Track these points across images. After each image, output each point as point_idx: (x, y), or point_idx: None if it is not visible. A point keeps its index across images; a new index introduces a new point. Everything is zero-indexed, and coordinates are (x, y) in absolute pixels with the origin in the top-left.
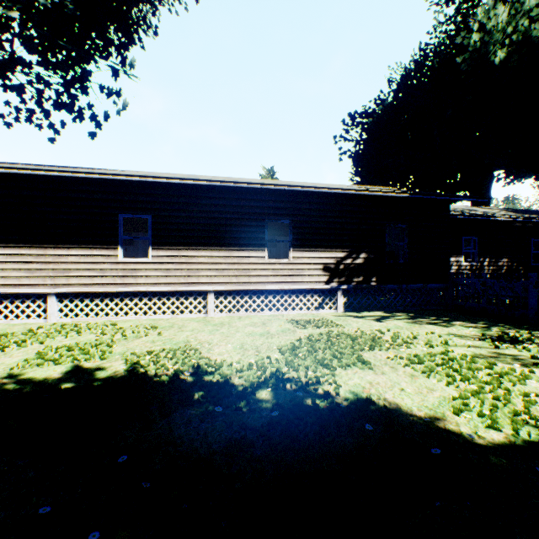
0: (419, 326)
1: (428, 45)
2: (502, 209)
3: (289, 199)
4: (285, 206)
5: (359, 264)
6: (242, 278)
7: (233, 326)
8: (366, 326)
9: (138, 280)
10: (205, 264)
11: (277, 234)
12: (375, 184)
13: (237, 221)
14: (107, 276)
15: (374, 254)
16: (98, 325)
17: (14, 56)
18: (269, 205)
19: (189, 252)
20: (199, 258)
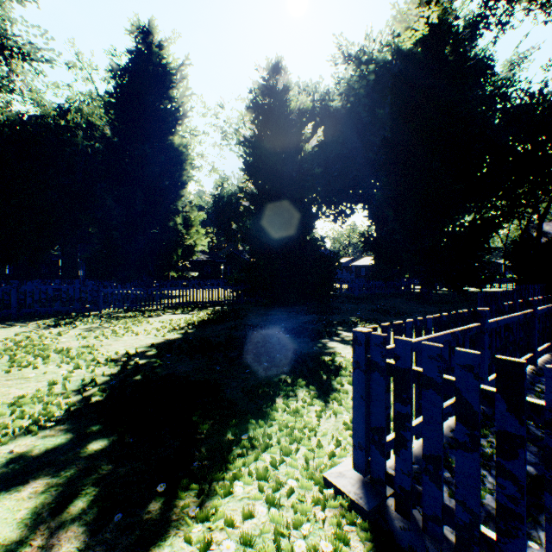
0: None
1: None
2: None
3: None
4: None
5: None
6: None
7: None
8: None
9: None
10: None
11: None
12: None
13: None
14: None
15: None
16: None
17: None
18: None
19: None
20: None
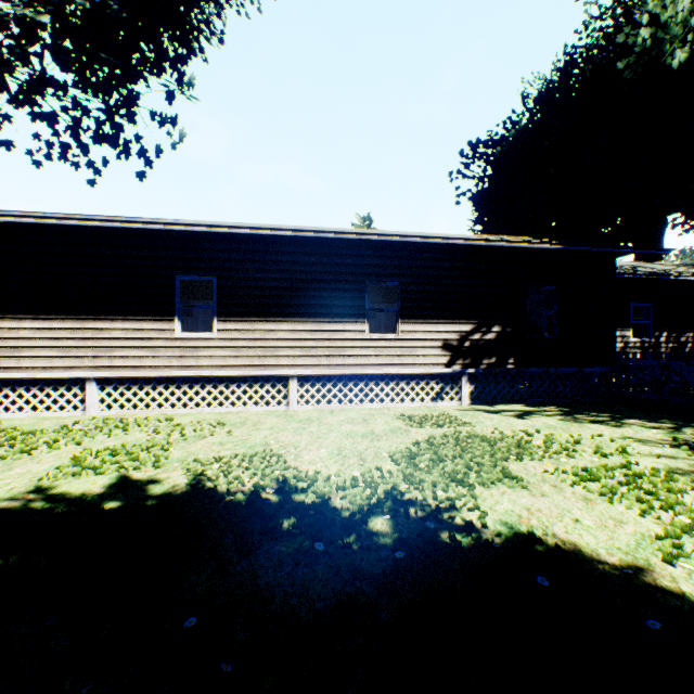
0: (579, 425)
1: (576, 47)
2: (683, 265)
3: (396, 253)
4: (391, 264)
5: (490, 340)
6: (334, 359)
7: (325, 423)
8: (505, 425)
9: (200, 362)
10: (287, 340)
11: (376, 301)
12: (503, 234)
13: (328, 283)
14: (160, 356)
15: (511, 327)
16: (149, 420)
17: (45, 76)
18: (371, 262)
19: (266, 324)
20: (278, 333)
